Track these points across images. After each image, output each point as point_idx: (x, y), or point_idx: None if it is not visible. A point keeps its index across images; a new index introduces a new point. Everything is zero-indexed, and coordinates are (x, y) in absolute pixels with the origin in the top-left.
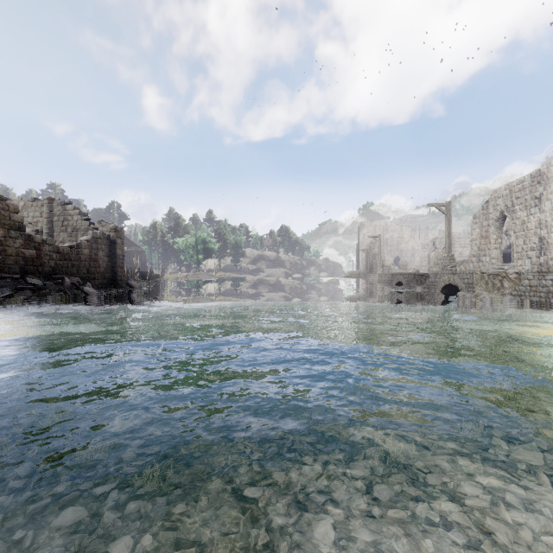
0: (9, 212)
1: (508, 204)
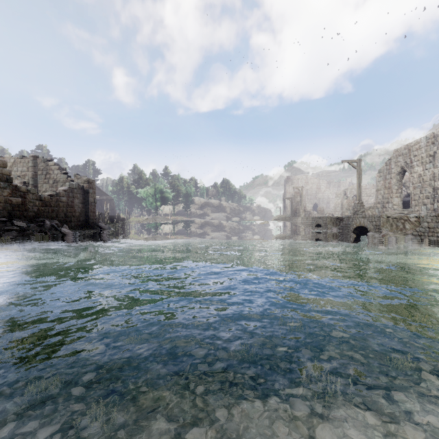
0: None
1: (407, 161)
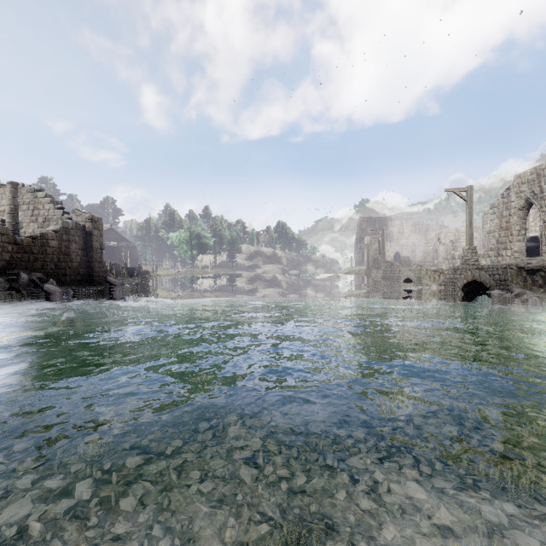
0: None
1: (535, 190)
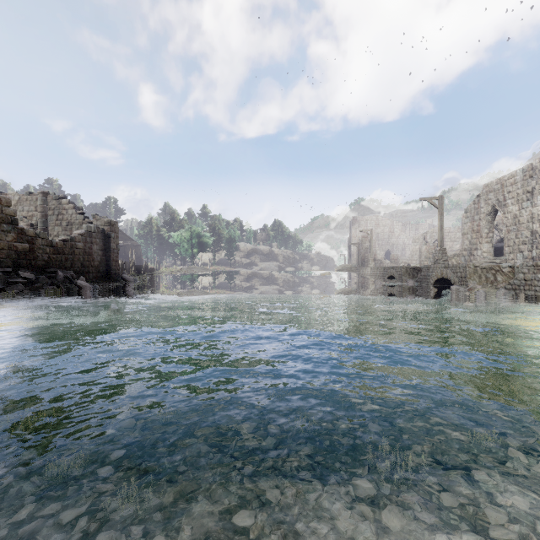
0: (2, 205)
1: (500, 198)
